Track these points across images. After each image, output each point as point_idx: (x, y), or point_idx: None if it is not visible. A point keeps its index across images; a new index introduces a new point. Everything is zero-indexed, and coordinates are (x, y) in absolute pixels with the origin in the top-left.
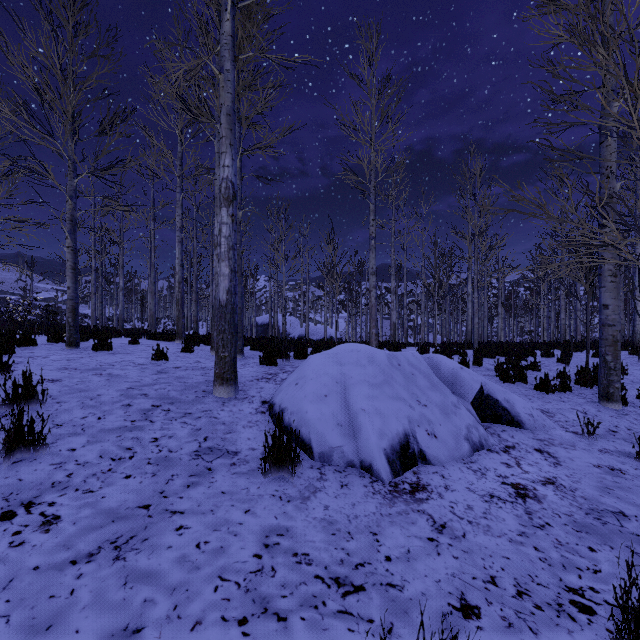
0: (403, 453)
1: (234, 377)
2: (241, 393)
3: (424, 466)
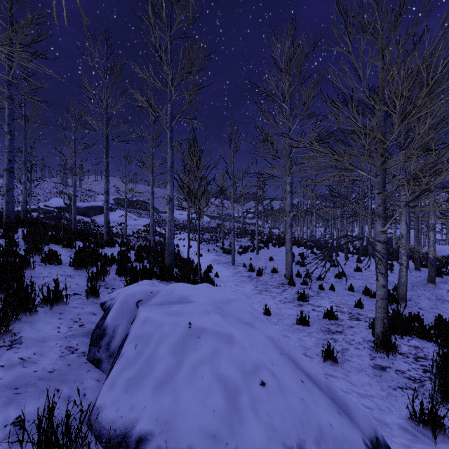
0: None
1: (435, 281)
2: (437, 286)
3: None
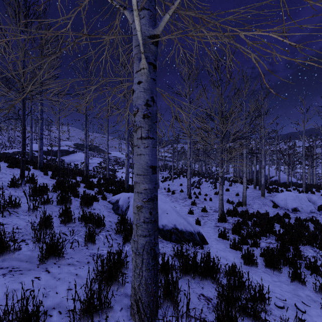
0: (294, 209)
1: (264, 195)
2: (265, 198)
3: (298, 211)
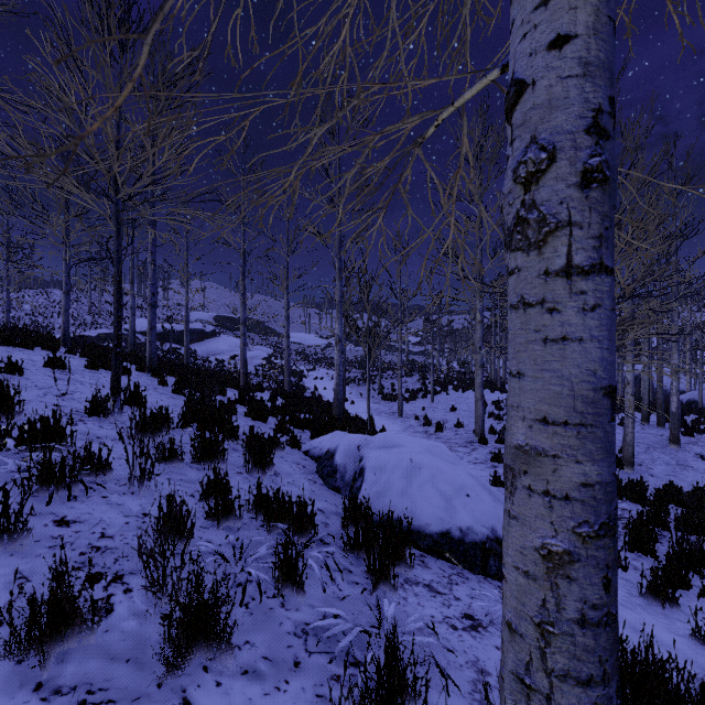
0: None
1: (679, 442)
2: (682, 448)
3: None
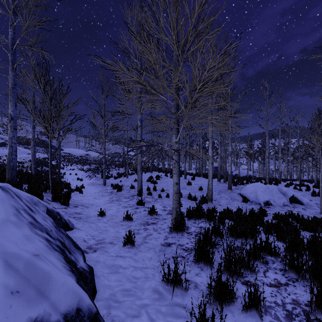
0: (266, 203)
1: (231, 188)
2: (232, 191)
3: (271, 205)
